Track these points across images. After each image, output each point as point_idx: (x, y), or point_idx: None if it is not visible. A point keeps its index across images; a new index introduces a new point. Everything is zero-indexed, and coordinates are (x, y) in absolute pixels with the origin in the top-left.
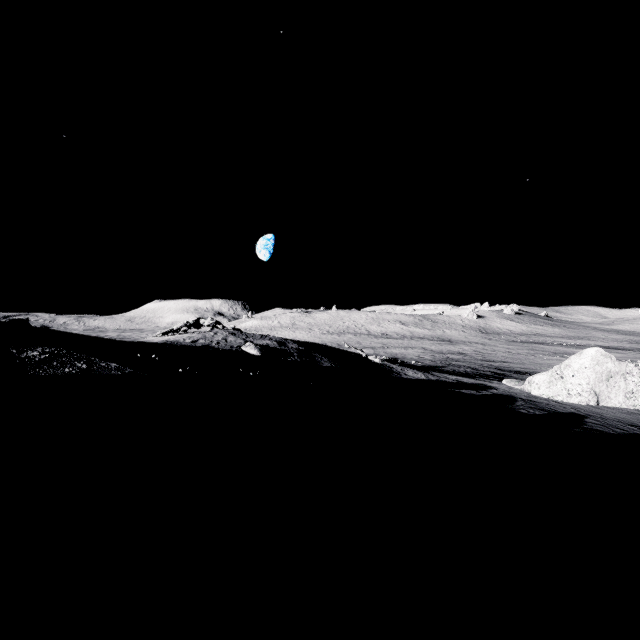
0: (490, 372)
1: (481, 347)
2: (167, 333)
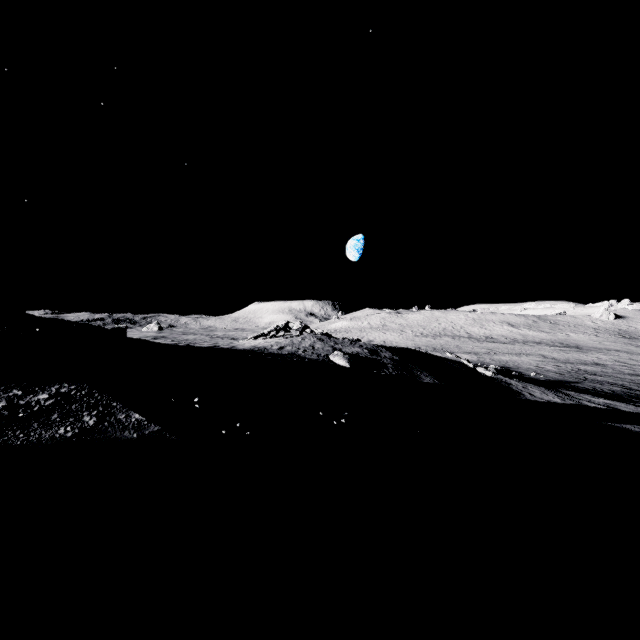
0: None
1: (626, 356)
2: (258, 337)
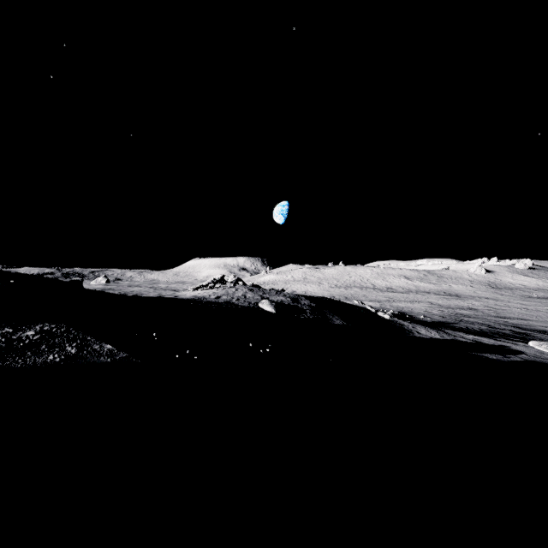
0: (509, 331)
1: (493, 302)
2: (198, 288)
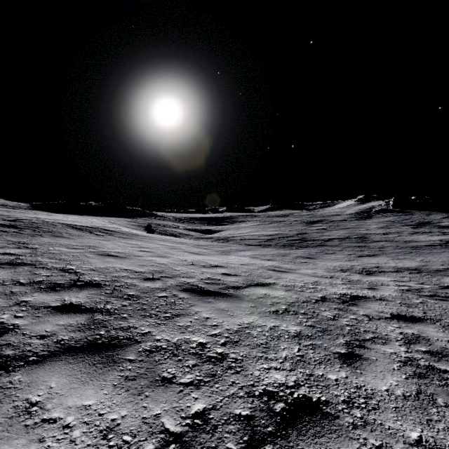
0: None
1: None
2: None
